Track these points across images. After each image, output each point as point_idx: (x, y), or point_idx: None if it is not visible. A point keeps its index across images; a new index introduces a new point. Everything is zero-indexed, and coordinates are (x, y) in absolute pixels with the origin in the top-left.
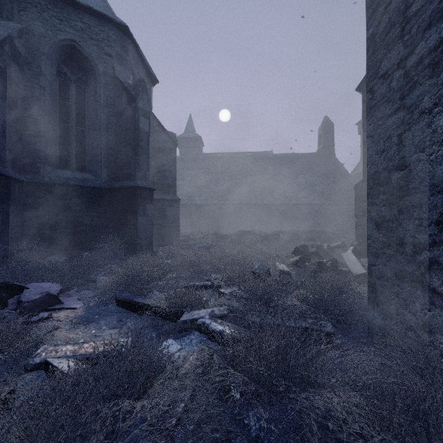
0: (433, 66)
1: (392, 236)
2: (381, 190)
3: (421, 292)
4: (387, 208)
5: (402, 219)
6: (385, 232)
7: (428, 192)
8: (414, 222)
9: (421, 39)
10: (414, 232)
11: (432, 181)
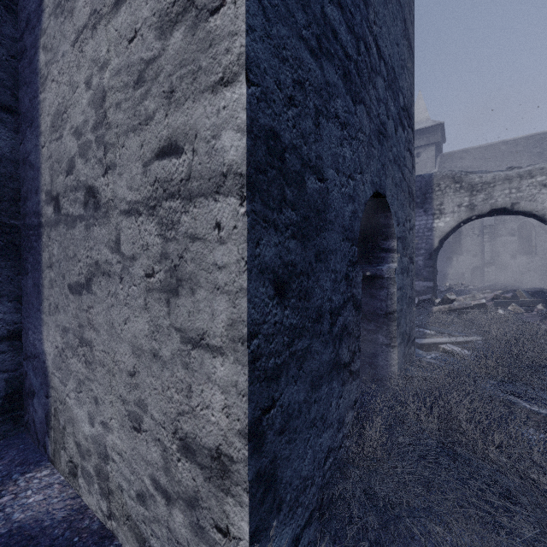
0: (344, 72)
1: (308, 306)
2: (289, 194)
3: (337, 379)
4: (301, 245)
5: (320, 270)
6: (296, 301)
7: (341, 235)
8: (331, 276)
9: (337, 6)
10: (331, 293)
11: (343, 221)
